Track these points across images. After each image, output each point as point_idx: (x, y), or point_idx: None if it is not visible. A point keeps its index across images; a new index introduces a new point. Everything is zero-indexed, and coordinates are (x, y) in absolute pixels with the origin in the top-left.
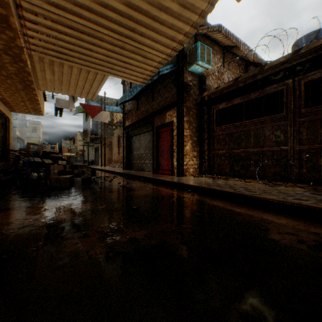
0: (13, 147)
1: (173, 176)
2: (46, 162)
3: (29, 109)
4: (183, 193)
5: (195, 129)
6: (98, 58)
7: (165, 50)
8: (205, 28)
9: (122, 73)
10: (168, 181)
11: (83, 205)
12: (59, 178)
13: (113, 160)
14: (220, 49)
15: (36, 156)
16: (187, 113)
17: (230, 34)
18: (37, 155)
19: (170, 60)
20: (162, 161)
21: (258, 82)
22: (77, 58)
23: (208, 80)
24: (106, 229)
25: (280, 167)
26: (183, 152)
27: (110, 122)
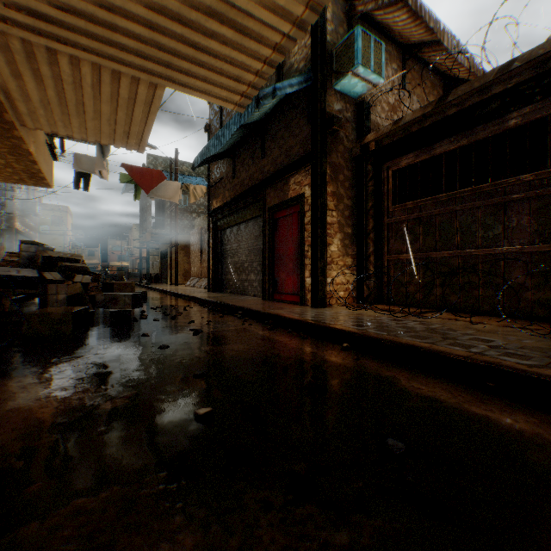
0: (10, 250)
1: (304, 306)
2: (48, 277)
3: (21, 175)
4: (332, 351)
5: (350, 211)
6: (132, 34)
7: (289, 8)
8: (370, 0)
9: (193, 80)
10: (294, 319)
11: (71, 393)
12: (49, 314)
13: (192, 275)
14: (398, 51)
15: (31, 266)
16: (333, 178)
17: (423, 11)
18: (32, 263)
19: (298, 71)
20: (282, 275)
21: (493, 101)
22: (84, 34)
23: (374, 113)
24: (61, 549)
25: (550, 290)
26: (325, 258)
27: (188, 205)
